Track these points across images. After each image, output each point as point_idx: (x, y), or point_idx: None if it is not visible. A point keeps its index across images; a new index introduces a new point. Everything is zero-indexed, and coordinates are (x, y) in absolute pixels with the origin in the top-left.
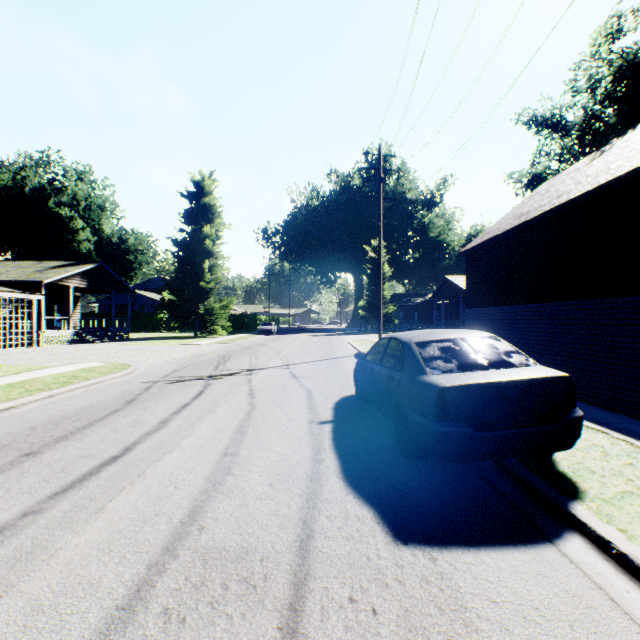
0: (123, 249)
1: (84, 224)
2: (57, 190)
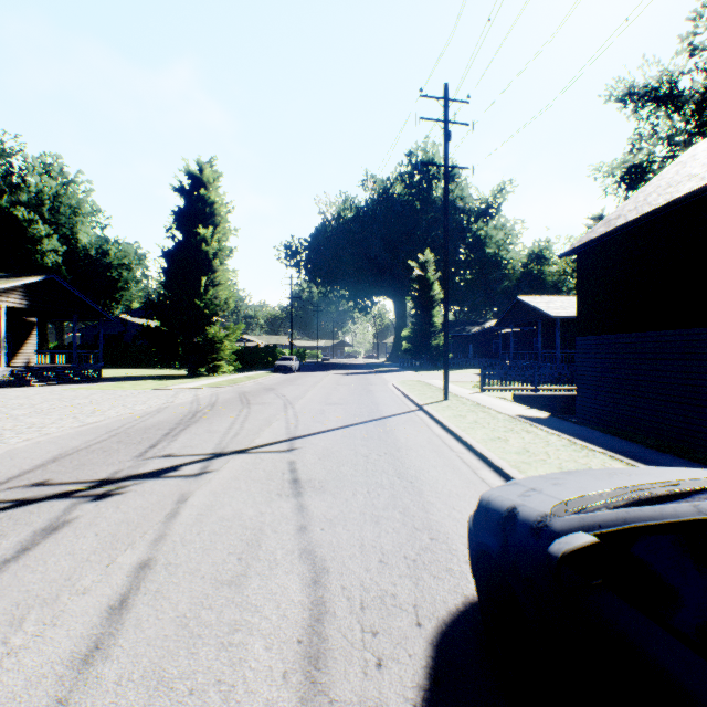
0: (104, 264)
1: (50, 230)
2: (14, 185)
